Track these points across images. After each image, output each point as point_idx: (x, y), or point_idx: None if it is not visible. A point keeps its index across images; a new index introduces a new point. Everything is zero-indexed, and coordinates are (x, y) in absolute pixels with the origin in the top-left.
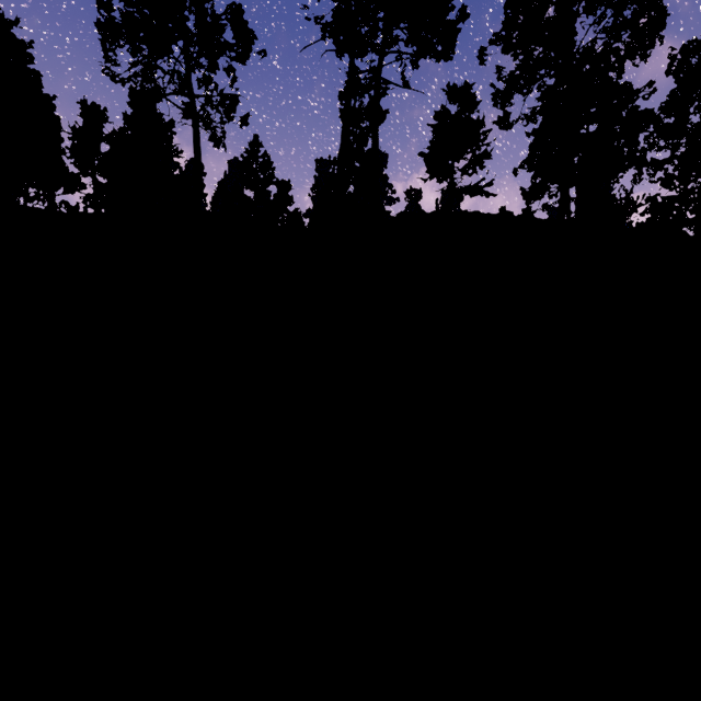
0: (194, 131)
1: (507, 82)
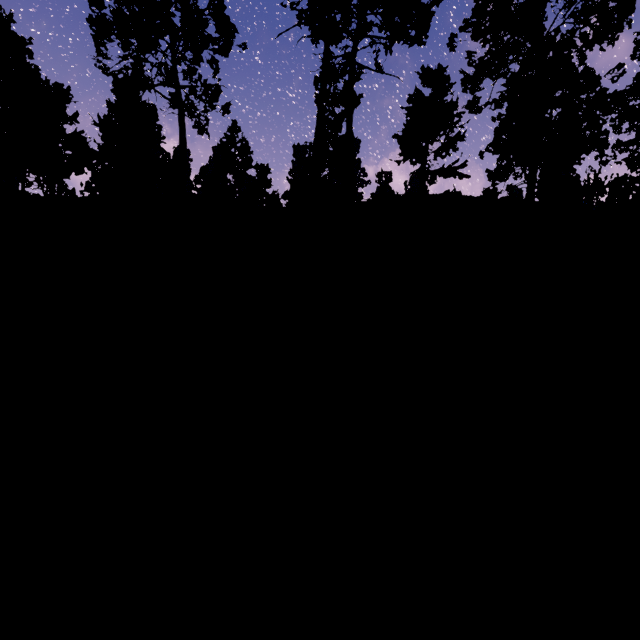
0: (180, 120)
1: (477, 67)
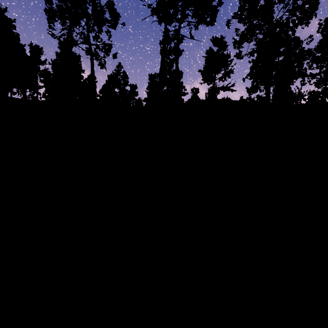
0: (91, 61)
1: (240, 36)
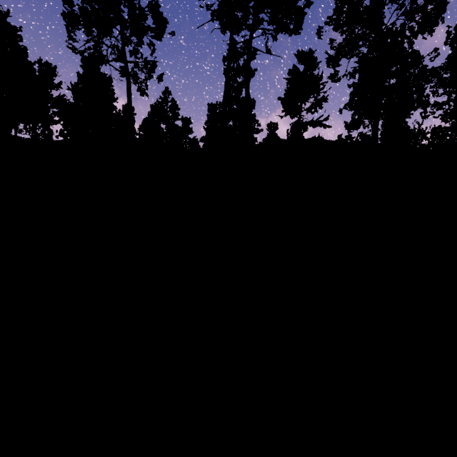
0: (127, 85)
1: (337, 50)
